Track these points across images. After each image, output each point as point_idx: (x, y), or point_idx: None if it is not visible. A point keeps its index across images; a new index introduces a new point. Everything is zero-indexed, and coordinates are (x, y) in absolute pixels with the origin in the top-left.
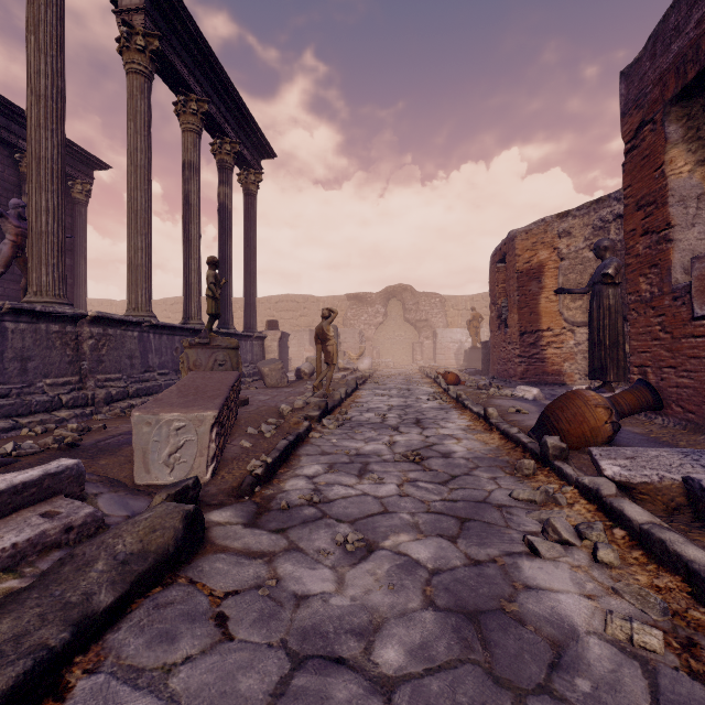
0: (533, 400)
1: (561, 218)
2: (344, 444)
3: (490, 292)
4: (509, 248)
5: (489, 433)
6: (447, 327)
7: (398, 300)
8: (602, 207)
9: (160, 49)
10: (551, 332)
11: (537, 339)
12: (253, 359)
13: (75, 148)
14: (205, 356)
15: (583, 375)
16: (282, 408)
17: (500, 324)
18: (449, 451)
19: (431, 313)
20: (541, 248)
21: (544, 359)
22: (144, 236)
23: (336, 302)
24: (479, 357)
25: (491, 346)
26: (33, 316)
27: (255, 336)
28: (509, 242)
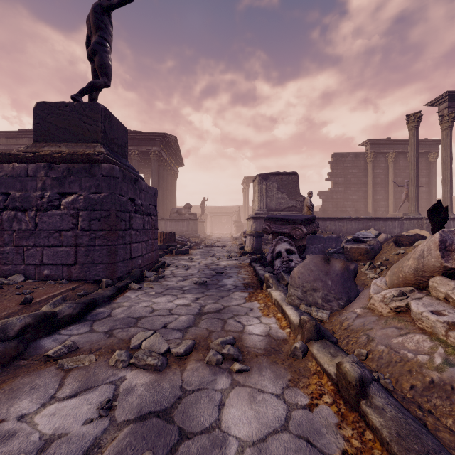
0: None
1: None
2: None
3: None
4: None
5: None
6: None
7: None
8: None
9: (454, 116)
10: None
11: None
12: None
13: (429, 141)
14: None
15: None
16: None
17: None
18: None
19: None
20: None
21: None
22: (448, 186)
23: None
24: None
25: None
26: (409, 219)
27: None
28: None
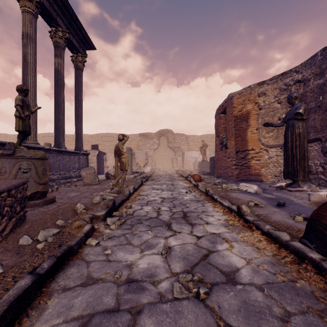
0: (255, 193)
1: (260, 85)
2: (118, 257)
3: (215, 130)
4: (228, 104)
5: (250, 231)
6: (189, 151)
7: (165, 137)
8: (285, 77)
9: None
10: (254, 151)
11: (245, 155)
12: (80, 167)
13: None
14: (9, 165)
15: (273, 175)
16: (76, 206)
17: (222, 147)
18: (231, 267)
19: (181, 143)
20: (248, 103)
21: (250, 166)
22: None
23: (133, 137)
24: (206, 165)
25: (216, 159)
26: None
27: (81, 153)
28: (228, 100)
